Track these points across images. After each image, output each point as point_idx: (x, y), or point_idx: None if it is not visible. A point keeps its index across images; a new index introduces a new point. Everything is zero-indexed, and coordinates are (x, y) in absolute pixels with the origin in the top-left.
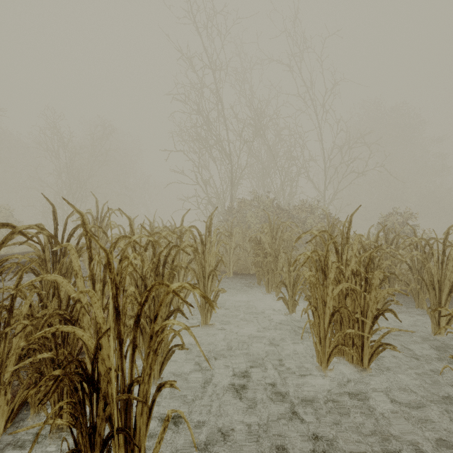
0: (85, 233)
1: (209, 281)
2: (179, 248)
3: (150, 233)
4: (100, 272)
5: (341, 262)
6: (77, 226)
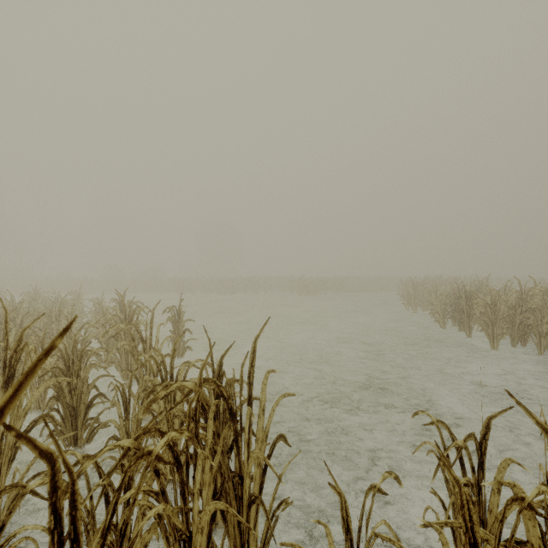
0: None
1: None
2: None
3: None
4: None
5: None
6: None
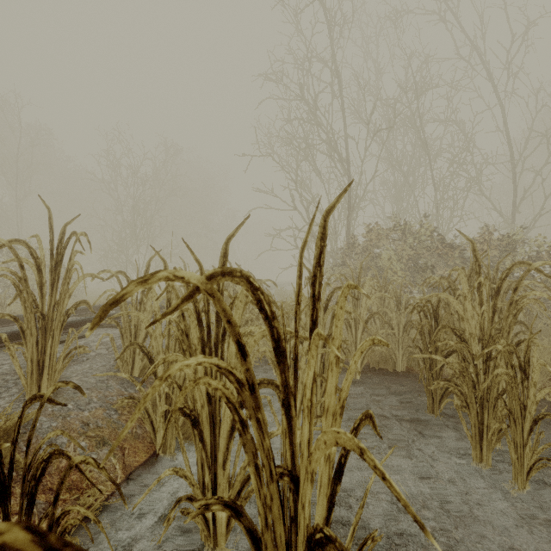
0: None
1: None
2: None
3: None
4: None
5: None
6: None
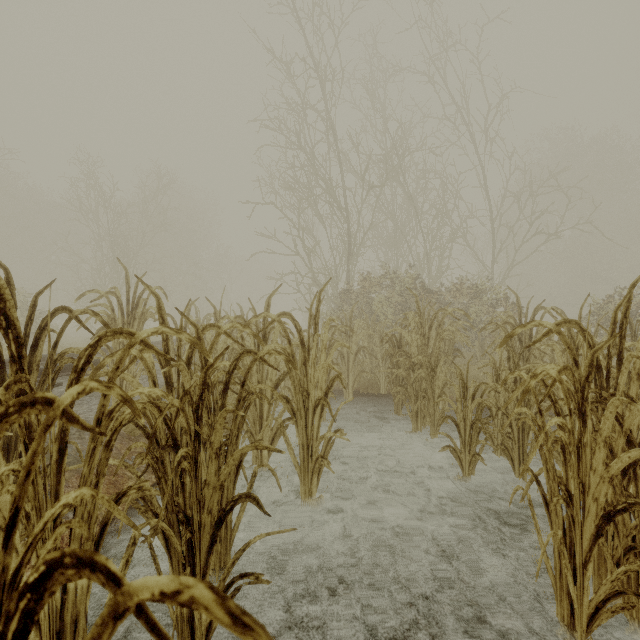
0: (5, 321)
1: (316, 416)
2: (255, 357)
3: (195, 326)
4: (19, 429)
5: (607, 389)
6: (54, 311)
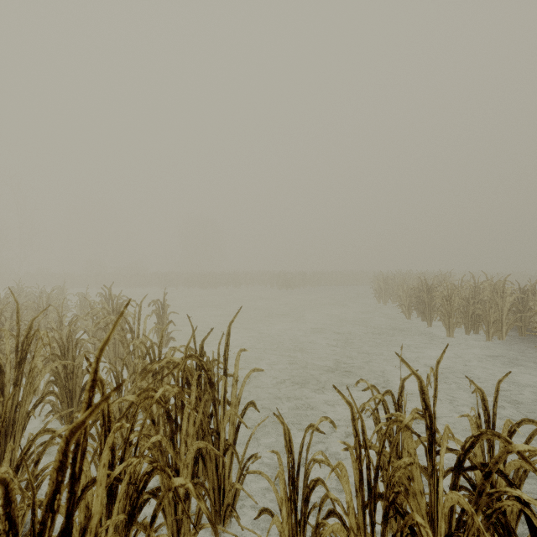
0: None
1: None
2: None
3: None
4: None
5: None
6: None
